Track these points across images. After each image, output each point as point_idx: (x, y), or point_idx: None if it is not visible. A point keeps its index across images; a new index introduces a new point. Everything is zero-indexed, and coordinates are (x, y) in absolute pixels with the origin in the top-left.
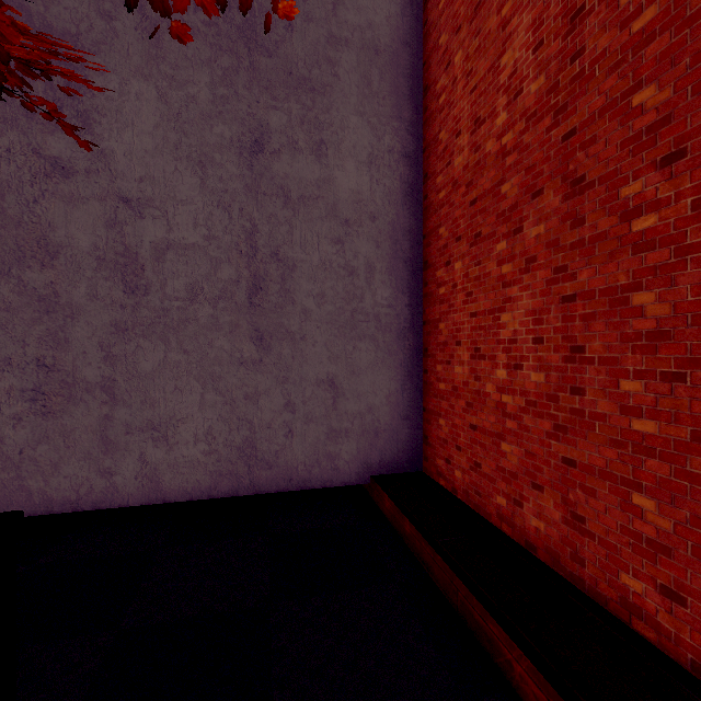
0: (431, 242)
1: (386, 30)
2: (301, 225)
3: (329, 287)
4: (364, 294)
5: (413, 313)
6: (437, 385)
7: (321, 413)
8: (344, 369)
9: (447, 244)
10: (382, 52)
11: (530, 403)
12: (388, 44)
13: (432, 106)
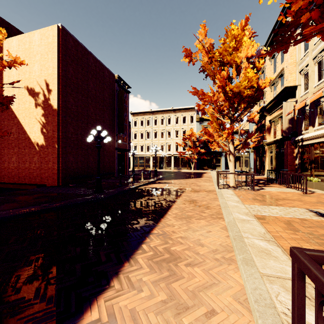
0: (0, 145)
1: None
2: None
3: None
4: None
5: None
6: (2, 167)
7: None
8: None
9: (4, 147)
10: None
11: (15, 168)
12: None
13: (0, 124)
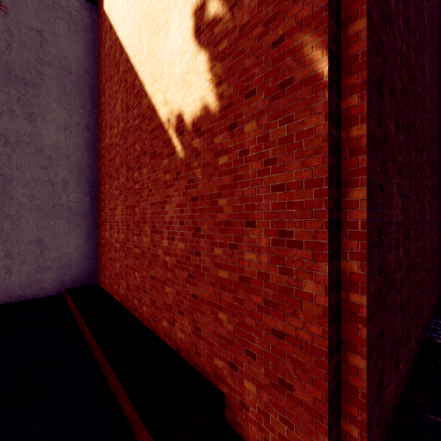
0: (100, 172)
1: (75, 62)
2: (18, 156)
3: (37, 191)
4: (61, 195)
5: (92, 206)
6: (102, 241)
7: (32, 259)
8: (48, 235)
9: (104, 176)
10: (73, 73)
11: (121, 246)
12: (77, 70)
13: (100, 108)
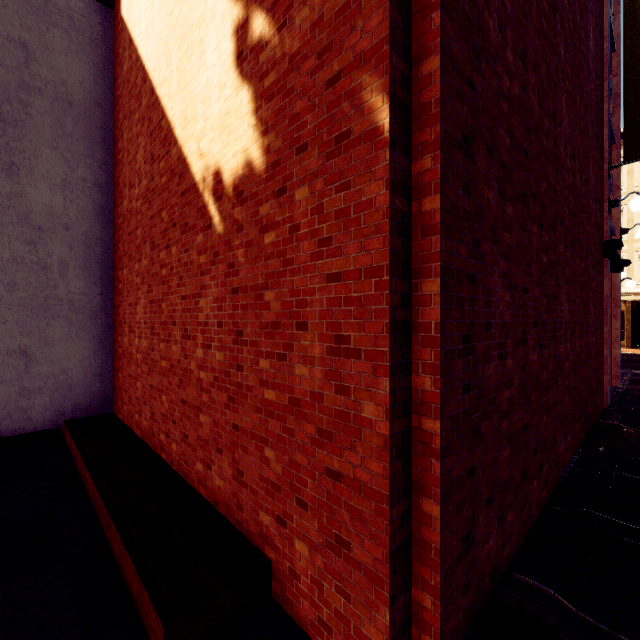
0: (116, 251)
1: (79, 90)
2: None
3: (21, 278)
4: (58, 284)
5: (105, 300)
6: (119, 350)
7: (13, 376)
8: (37, 341)
9: (122, 256)
10: (76, 105)
11: (144, 357)
12: (81, 101)
13: (117, 157)
